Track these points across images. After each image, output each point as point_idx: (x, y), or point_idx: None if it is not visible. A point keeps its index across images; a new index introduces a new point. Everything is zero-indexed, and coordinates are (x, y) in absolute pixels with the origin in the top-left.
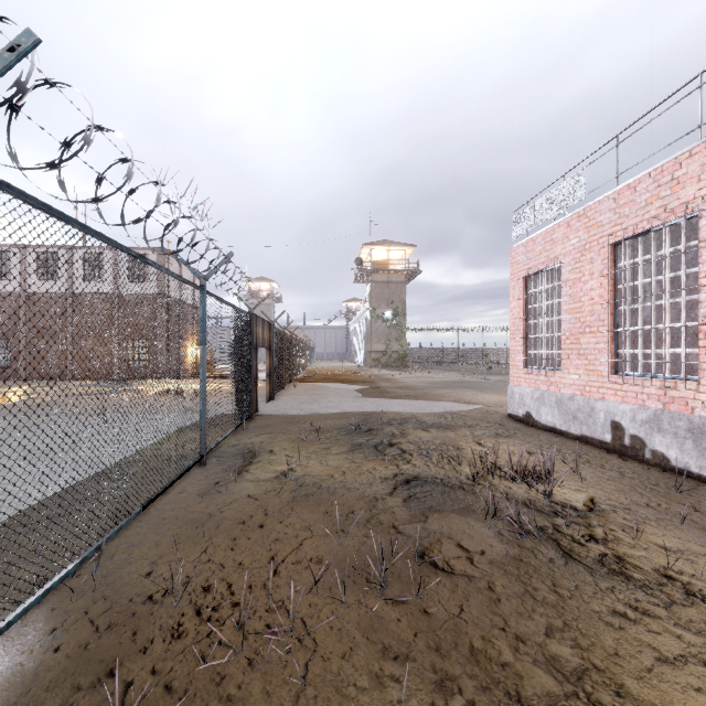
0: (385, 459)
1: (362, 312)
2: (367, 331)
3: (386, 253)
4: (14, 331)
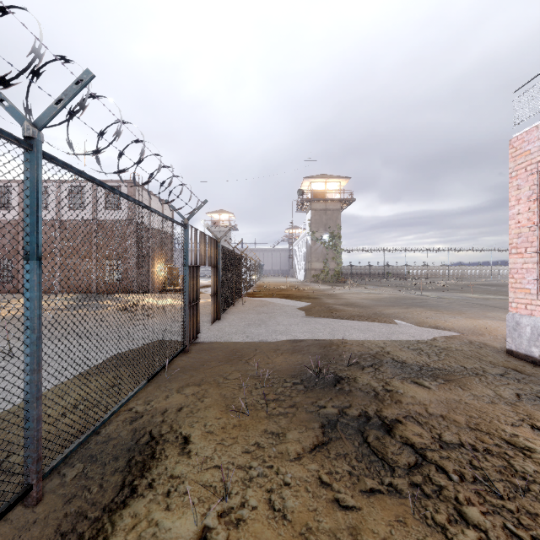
0: (402, 494)
1: (302, 236)
2: (307, 252)
3: (324, 185)
4: (15, 252)
